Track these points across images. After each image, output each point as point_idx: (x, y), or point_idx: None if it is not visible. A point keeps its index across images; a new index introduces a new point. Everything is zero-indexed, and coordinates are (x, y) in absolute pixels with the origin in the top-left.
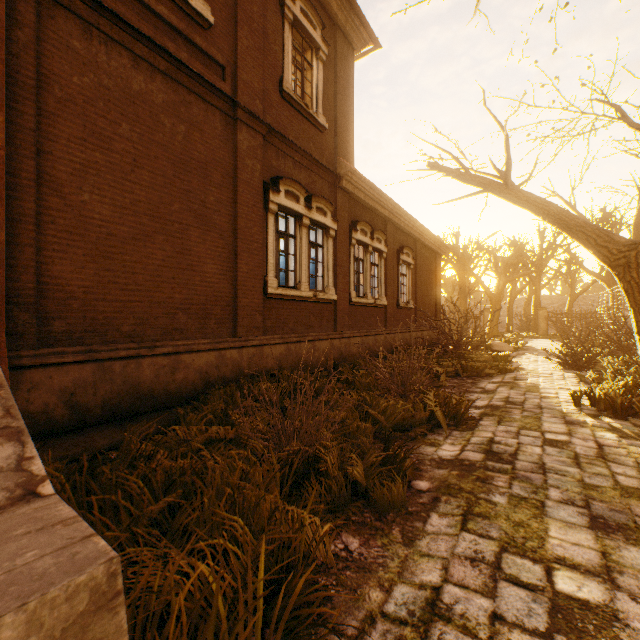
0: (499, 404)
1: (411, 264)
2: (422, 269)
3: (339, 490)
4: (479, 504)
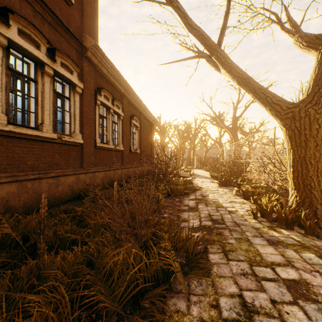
0: (209, 224)
1: (138, 127)
2: (144, 131)
3: None
4: None
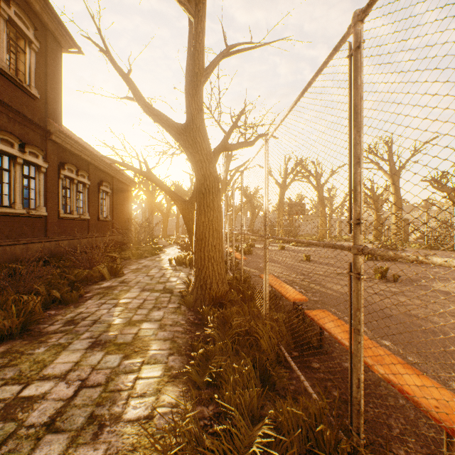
0: (140, 267)
1: (109, 192)
2: (118, 195)
3: (47, 300)
4: (108, 294)
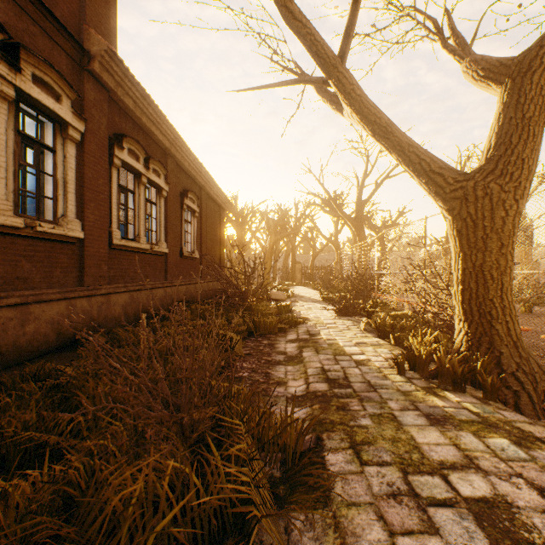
0: (324, 389)
1: (197, 212)
2: (208, 220)
3: None
4: None
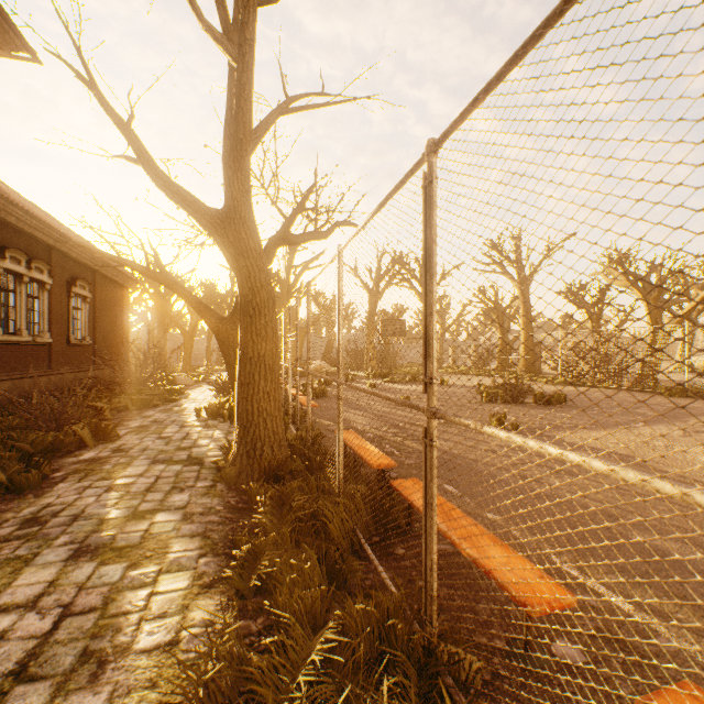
0: (147, 424)
1: (89, 297)
2: (105, 302)
3: None
4: (94, 471)
